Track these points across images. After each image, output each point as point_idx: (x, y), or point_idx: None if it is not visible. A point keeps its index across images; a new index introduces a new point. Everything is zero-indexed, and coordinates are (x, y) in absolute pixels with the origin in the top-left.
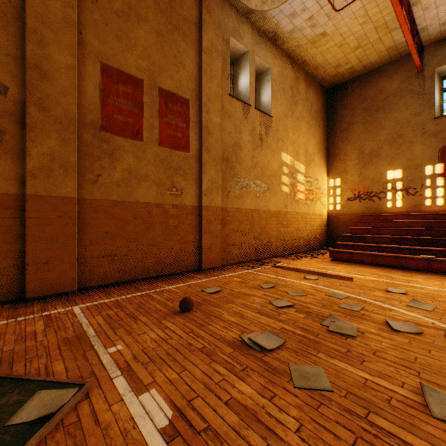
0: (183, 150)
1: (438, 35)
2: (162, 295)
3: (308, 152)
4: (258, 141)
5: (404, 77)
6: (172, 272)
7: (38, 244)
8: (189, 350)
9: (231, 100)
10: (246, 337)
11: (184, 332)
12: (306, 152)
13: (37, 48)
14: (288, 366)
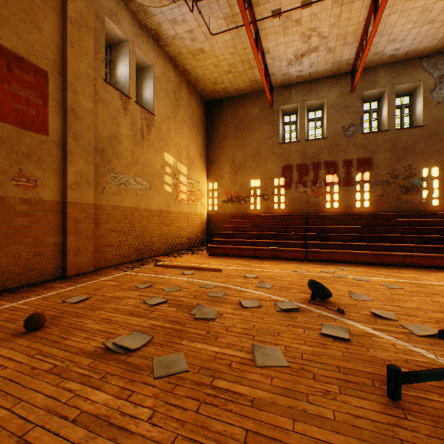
0: (39, 132)
1: (282, 82)
2: None
3: (190, 155)
4: (139, 137)
5: (262, 107)
6: (20, 284)
7: None
8: (32, 376)
9: (107, 86)
10: (111, 343)
11: (27, 356)
12: (188, 156)
13: None
14: (152, 360)
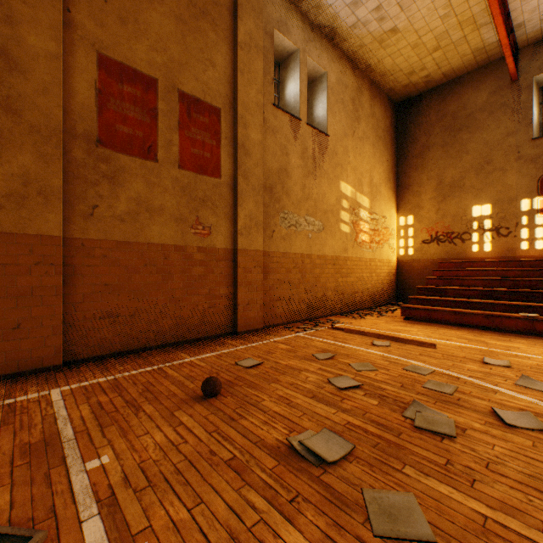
0: (212, 176)
1: (538, 34)
2: (181, 371)
3: (373, 182)
4: (310, 166)
5: (494, 87)
6: (197, 336)
7: (5, 301)
8: (211, 464)
9: (276, 111)
10: (296, 440)
11: (205, 432)
12: (371, 182)
13: (4, 26)
14: (361, 492)
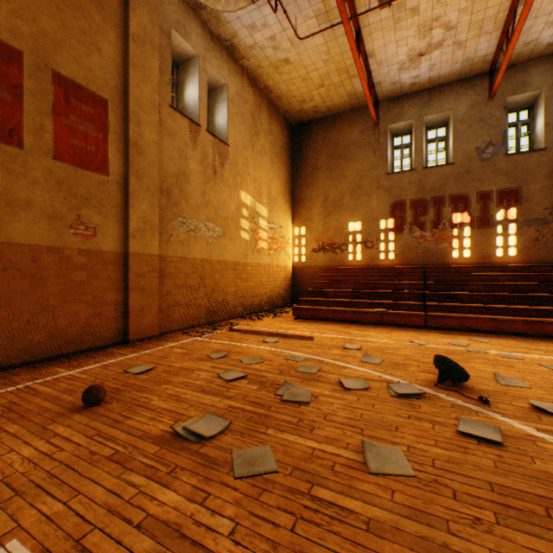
0: (98, 172)
1: (390, 94)
2: (56, 386)
3: (272, 194)
4: (211, 173)
5: (363, 127)
6: (78, 348)
7: None
8: (91, 463)
9: (174, 113)
10: (180, 427)
11: (86, 437)
12: (269, 194)
13: None
14: (230, 453)
